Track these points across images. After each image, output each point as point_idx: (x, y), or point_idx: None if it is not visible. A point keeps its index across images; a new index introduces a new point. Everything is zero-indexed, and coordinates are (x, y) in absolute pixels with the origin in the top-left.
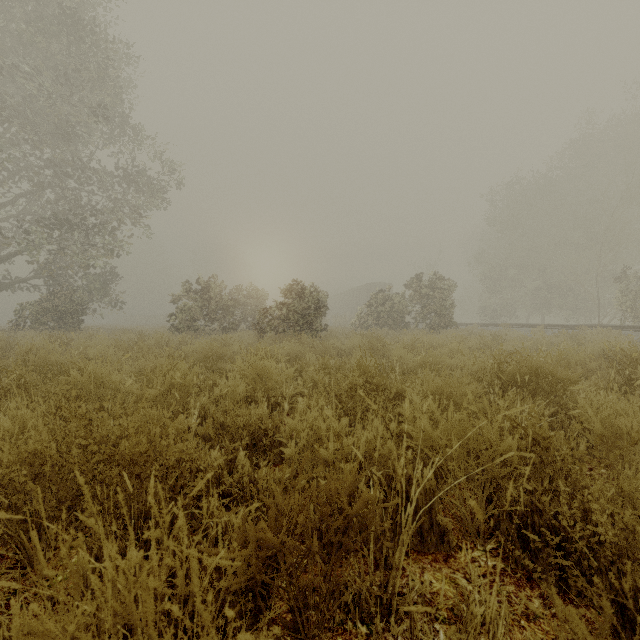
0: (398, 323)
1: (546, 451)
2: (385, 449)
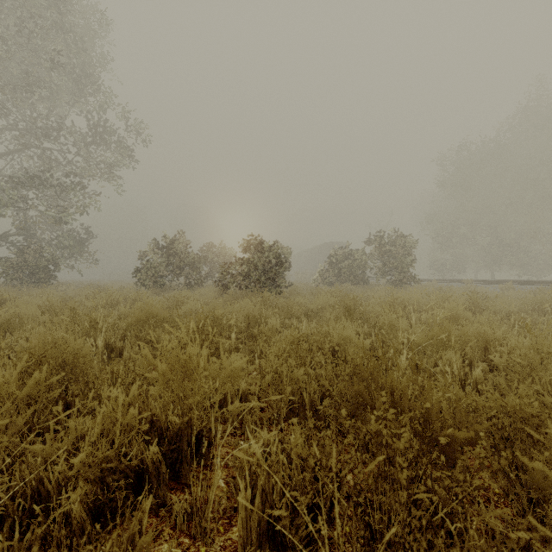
0: (360, 279)
1: None
2: None
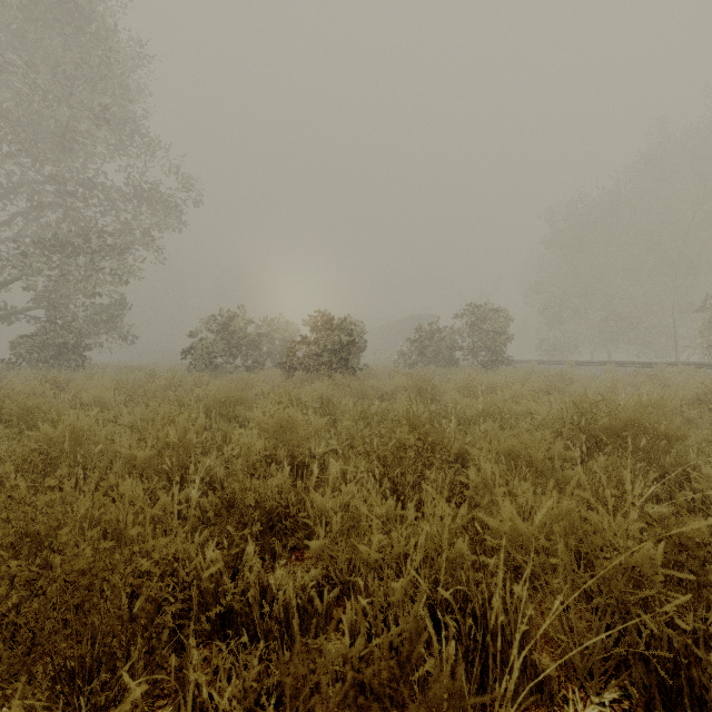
0: (447, 360)
1: (703, 564)
2: (454, 551)
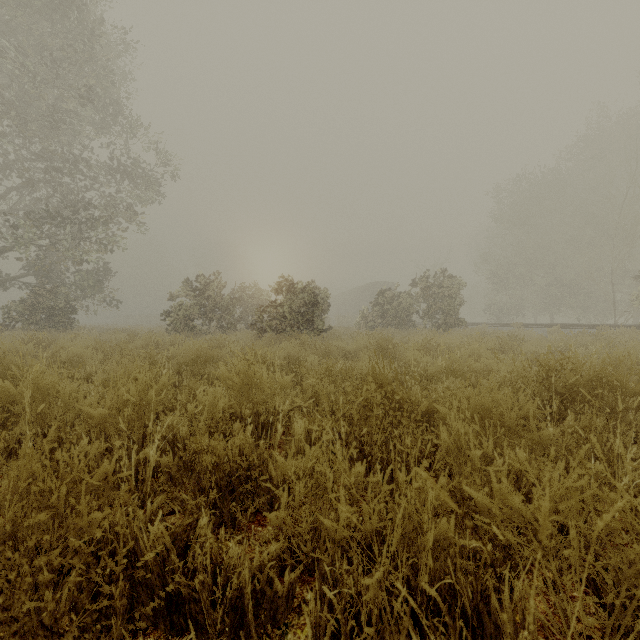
0: (404, 323)
1: None
2: (436, 532)
